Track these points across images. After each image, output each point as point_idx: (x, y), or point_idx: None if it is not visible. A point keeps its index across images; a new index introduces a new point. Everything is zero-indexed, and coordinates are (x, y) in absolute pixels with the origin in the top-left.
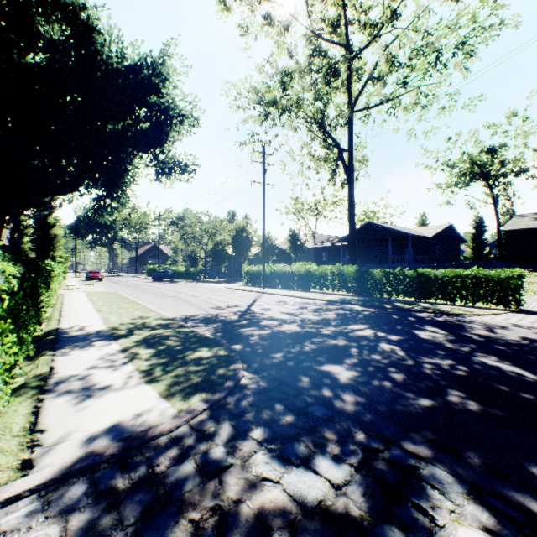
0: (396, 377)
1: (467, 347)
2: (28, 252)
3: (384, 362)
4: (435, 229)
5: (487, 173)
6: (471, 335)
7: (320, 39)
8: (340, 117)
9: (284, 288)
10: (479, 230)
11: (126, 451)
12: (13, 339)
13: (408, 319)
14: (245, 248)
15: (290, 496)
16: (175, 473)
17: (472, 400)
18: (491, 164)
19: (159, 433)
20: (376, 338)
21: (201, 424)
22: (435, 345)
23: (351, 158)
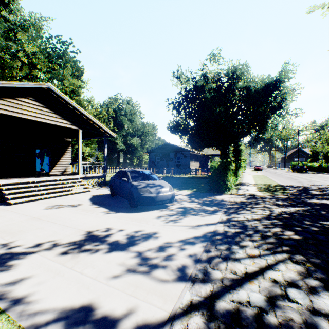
0: None
1: None
2: (230, 157)
3: None
4: None
5: None
6: None
7: None
8: None
9: None
10: None
11: (250, 195)
12: (233, 177)
13: None
14: None
15: (273, 201)
16: (256, 197)
17: None
18: None
19: (256, 195)
20: None
21: (266, 196)
22: None
23: None
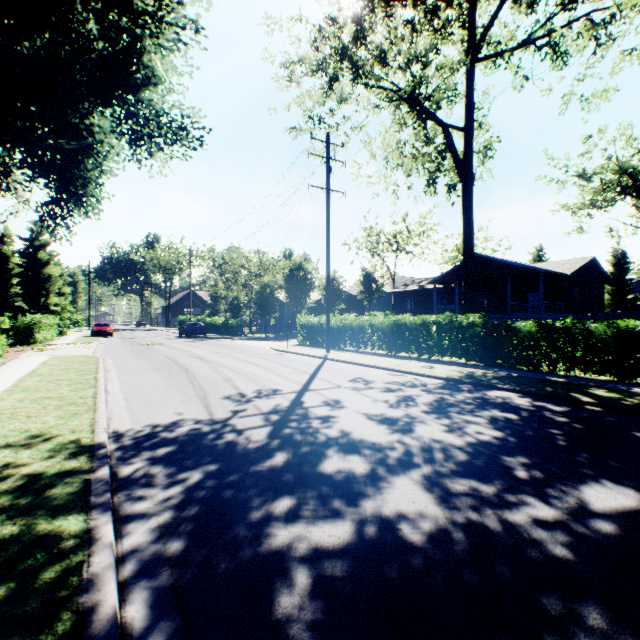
0: None
1: None
2: (17, 299)
3: None
4: (573, 264)
5: None
6: None
7: None
8: (443, 89)
9: (359, 349)
10: (620, 268)
11: None
12: None
13: None
14: (302, 293)
15: None
16: None
17: None
18: None
19: None
20: None
21: None
22: None
23: (469, 140)
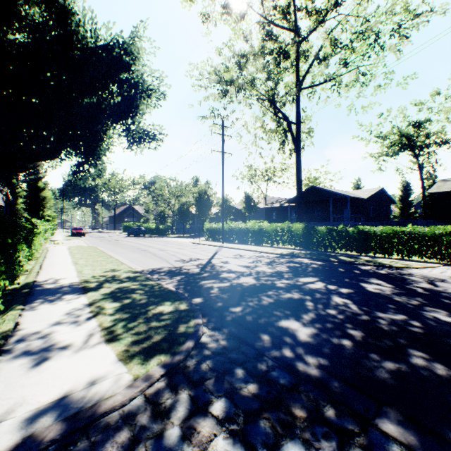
0: (354, 335)
1: (415, 301)
2: (21, 212)
3: (340, 318)
4: (370, 192)
5: (414, 144)
6: (415, 288)
7: (272, 24)
8: (288, 94)
9: (240, 242)
10: (406, 193)
11: (70, 434)
12: None
13: (353, 272)
14: (206, 208)
15: None
16: None
17: (439, 363)
18: (417, 136)
19: (109, 408)
20: (327, 291)
21: (157, 394)
22: (384, 298)
23: (298, 129)
